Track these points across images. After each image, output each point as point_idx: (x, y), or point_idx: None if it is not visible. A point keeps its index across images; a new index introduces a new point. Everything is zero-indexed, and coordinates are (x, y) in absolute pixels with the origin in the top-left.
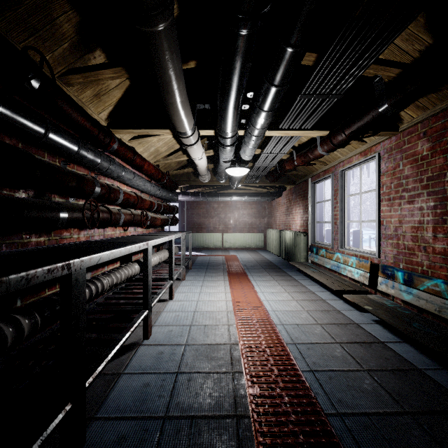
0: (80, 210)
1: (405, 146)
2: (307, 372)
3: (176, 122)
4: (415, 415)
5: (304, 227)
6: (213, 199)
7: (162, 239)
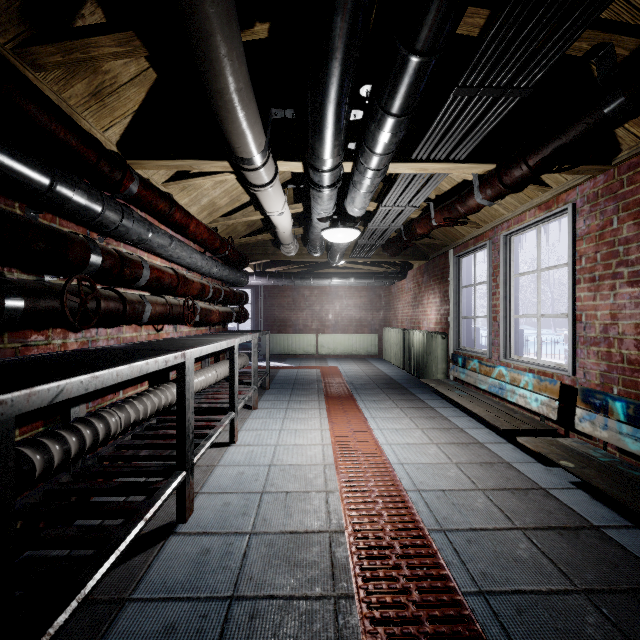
0: (57, 294)
1: (624, 189)
2: (474, 595)
3: (233, 136)
4: None
5: (443, 324)
6: (303, 282)
7: (214, 346)
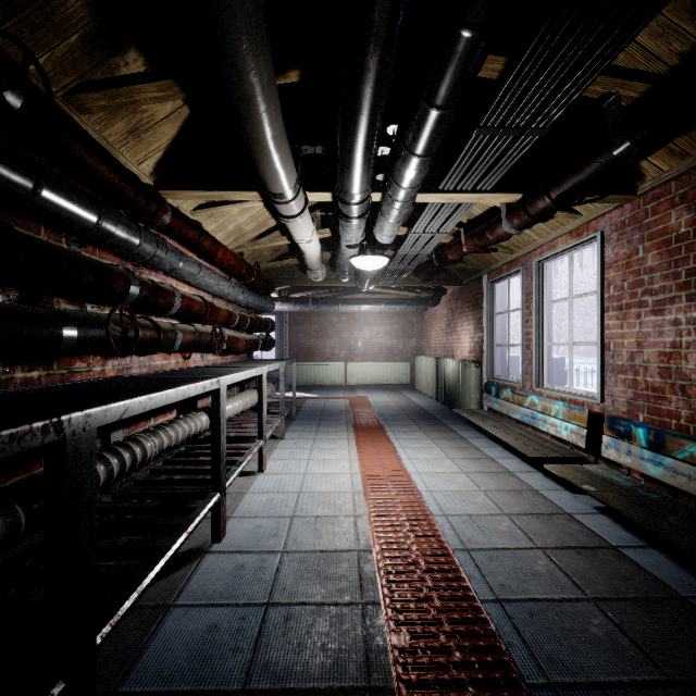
0: (103, 324)
1: (648, 219)
2: (491, 602)
3: (267, 174)
4: (687, 687)
5: (476, 353)
6: (331, 308)
7: (244, 374)
